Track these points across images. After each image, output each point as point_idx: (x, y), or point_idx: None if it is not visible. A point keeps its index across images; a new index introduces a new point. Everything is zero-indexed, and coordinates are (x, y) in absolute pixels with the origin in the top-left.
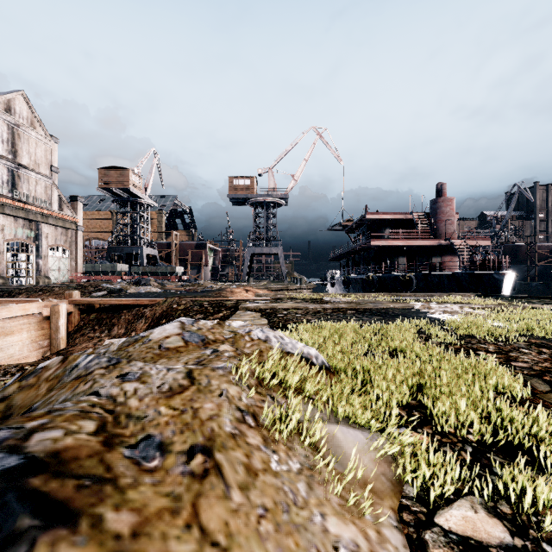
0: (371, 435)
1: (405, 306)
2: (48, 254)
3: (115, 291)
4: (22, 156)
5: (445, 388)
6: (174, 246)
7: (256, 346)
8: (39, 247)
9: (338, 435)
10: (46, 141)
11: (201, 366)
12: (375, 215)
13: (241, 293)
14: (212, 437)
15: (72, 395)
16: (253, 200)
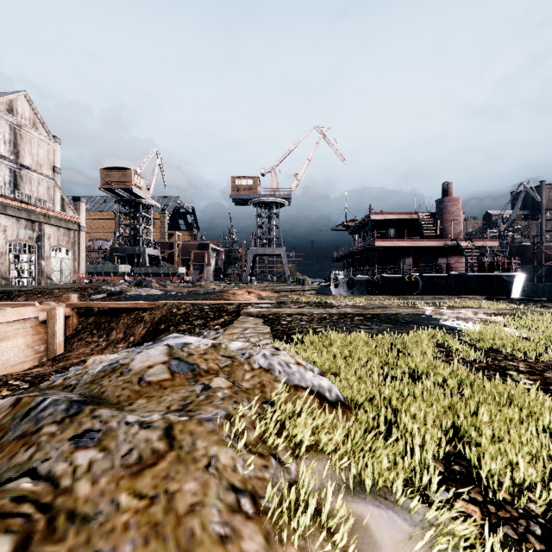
0: (409, 516)
1: (415, 312)
2: (51, 254)
3: (114, 294)
4: (25, 157)
5: (489, 432)
6: (177, 246)
7: (257, 378)
8: (41, 247)
9: (367, 523)
10: (48, 142)
11: (185, 418)
12: (380, 215)
13: (244, 295)
14: (191, 549)
15: (5, 469)
16: (255, 200)
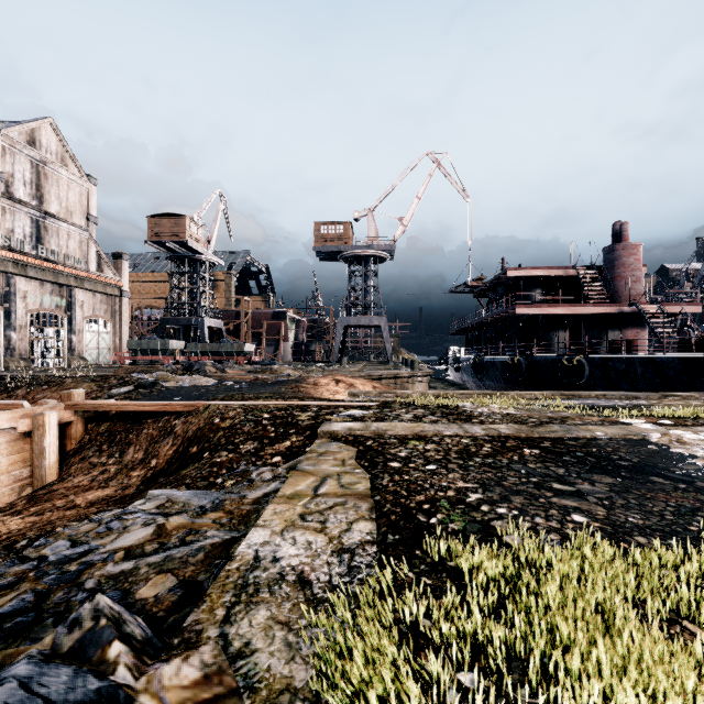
0: None
1: (628, 435)
2: (84, 327)
3: (145, 386)
4: (50, 202)
5: None
6: (245, 315)
7: None
8: (72, 319)
9: None
10: (80, 183)
11: None
12: (520, 270)
13: (329, 386)
14: None
15: None
16: (347, 254)
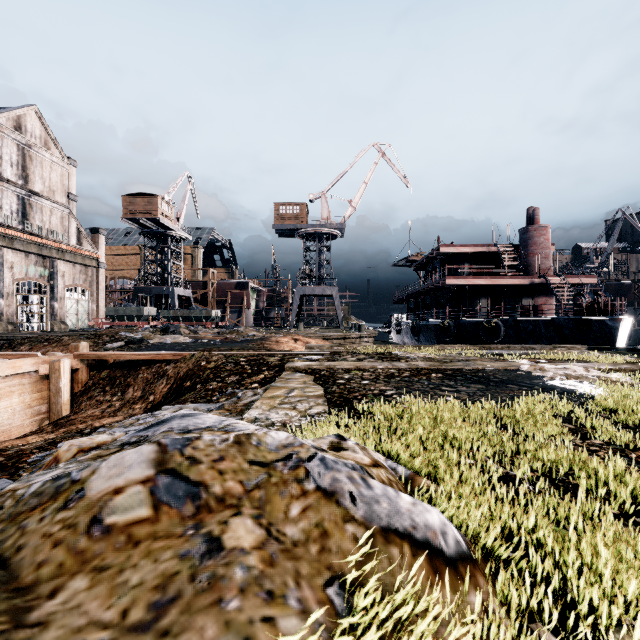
0: None
1: (508, 366)
2: (65, 295)
3: (134, 342)
4: (35, 182)
5: None
6: (211, 285)
7: (312, 513)
8: (54, 287)
9: None
10: (62, 164)
11: None
12: (451, 247)
13: (289, 344)
14: None
15: None
16: (303, 231)
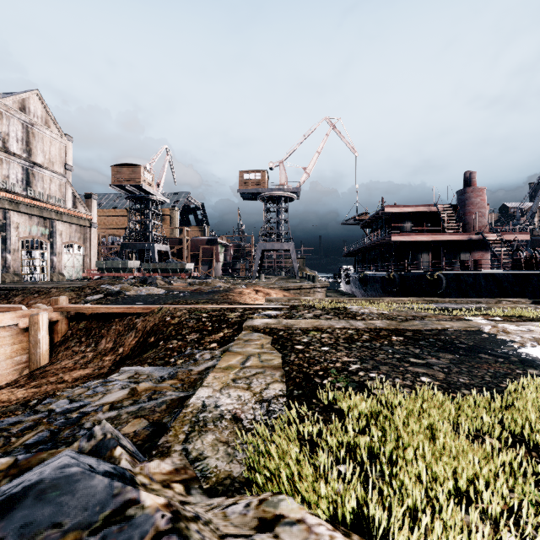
0: None
1: (468, 327)
2: (63, 250)
3: (112, 294)
4: (37, 155)
5: None
6: (186, 242)
7: None
8: (53, 244)
9: None
10: (60, 140)
11: None
12: (395, 207)
13: (251, 295)
14: None
15: None
16: (264, 195)
